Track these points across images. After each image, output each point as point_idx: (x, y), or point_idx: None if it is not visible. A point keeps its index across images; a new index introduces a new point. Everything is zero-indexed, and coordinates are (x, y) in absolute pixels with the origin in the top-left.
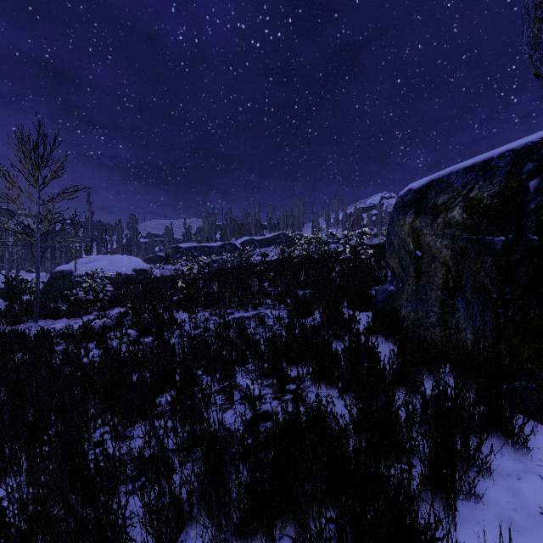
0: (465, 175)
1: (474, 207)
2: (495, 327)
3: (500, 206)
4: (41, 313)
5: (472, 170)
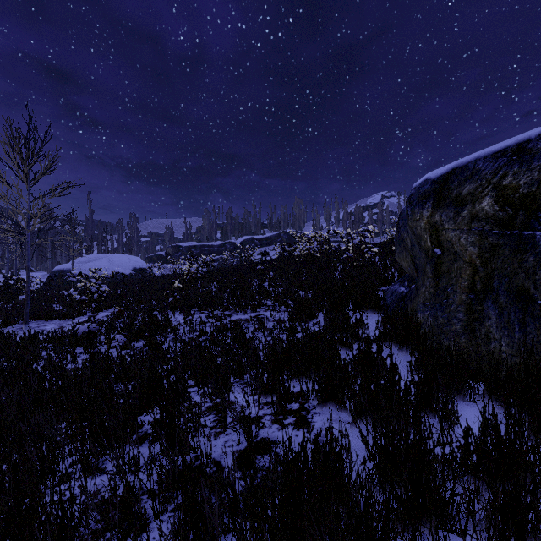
0: (495, 160)
1: (508, 197)
2: None
3: None
4: (33, 314)
5: (503, 155)
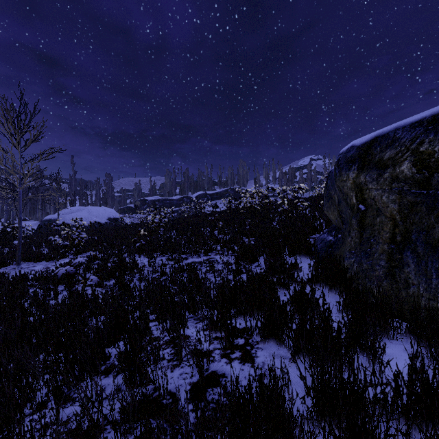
0: (413, 129)
1: (424, 161)
2: None
3: None
4: (24, 256)
5: (420, 125)
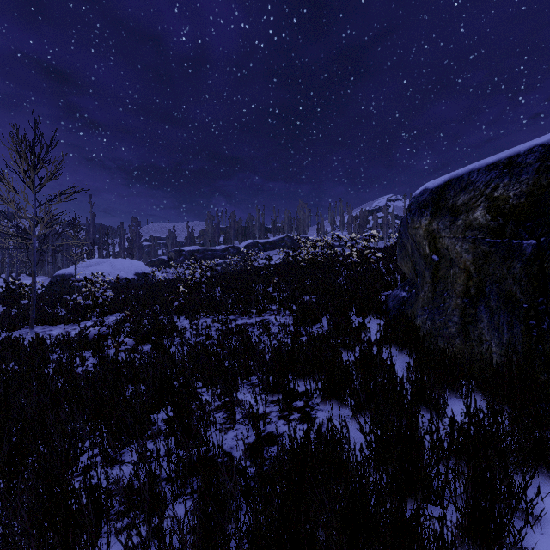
0: (488, 172)
1: (499, 207)
2: (526, 340)
3: (528, 206)
4: (38, 319)
5: (495, 168)
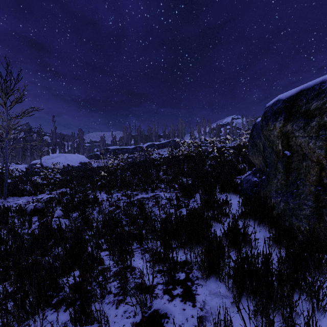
0: None
1: None
2: None
3: None
4: (11, 192)
5: None
